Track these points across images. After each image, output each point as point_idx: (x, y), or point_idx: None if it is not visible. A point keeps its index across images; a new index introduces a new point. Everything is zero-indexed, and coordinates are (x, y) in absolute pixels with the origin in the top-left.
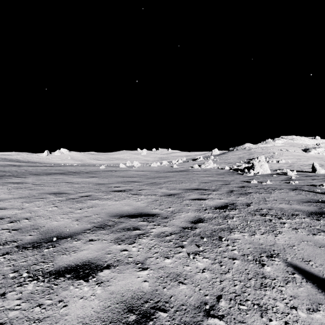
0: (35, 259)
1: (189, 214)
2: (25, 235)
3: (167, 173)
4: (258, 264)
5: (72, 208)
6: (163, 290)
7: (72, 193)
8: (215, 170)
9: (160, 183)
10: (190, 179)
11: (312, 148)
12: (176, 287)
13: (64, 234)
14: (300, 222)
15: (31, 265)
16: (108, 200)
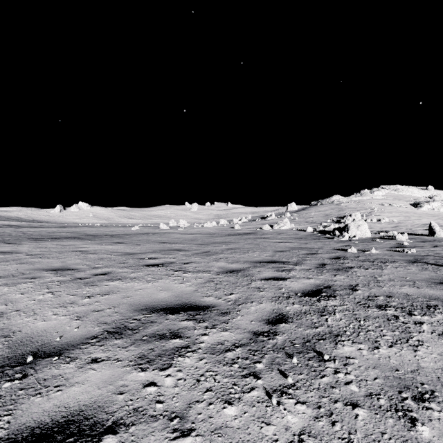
0: None
1: (262, 306)
2: None
3: (227, 237)
4: (403, 418)
5: (77, 295)
6: None
7: (83, 268)
8: (293, 232)
9: (217, 252)
10: (259, 245)
11: (424, 202)
12: None
13: (50, 347)
14: None
15: None
16: (135, 281)
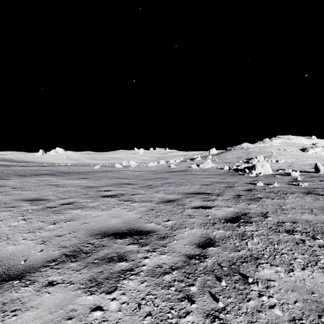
0: None
1: (193, 231)
2: None
3: (165, 173)
4: None
5: (45, 222)
6: None
7: (53, 199)
8: (214, 170)
9: (157, 186)
10: (189, 180)
11: (310, 148)
12: None
13: (15, 270)
14: None
15: None
16: (93, 210)
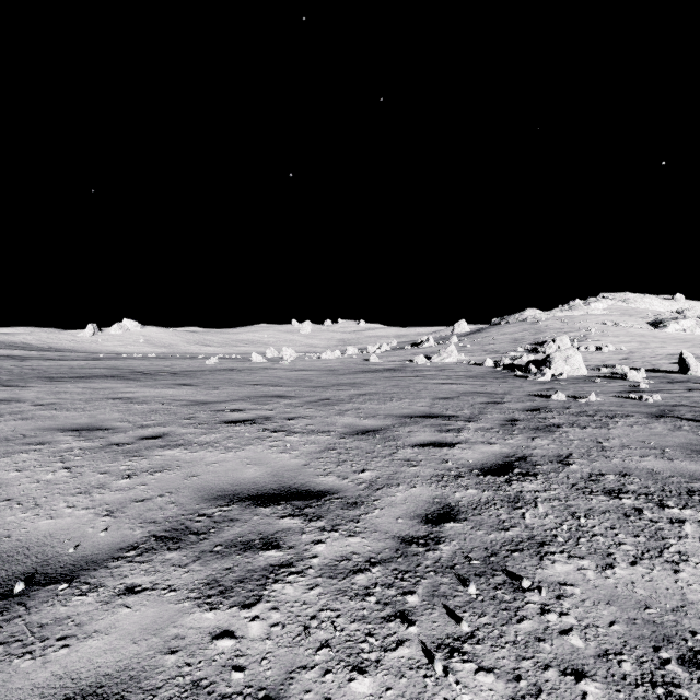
0: None
1: (415, 492)
2: None
3: (357, 375)
4: None
5: (109, 473)
6: None
7: (123, 428)
8: (462, 367)
9: (341, 400)
10: (409, 388)
11: (670, 320)
12: None
13: (57, 565)
14: None
15: None
16: (207, 449)
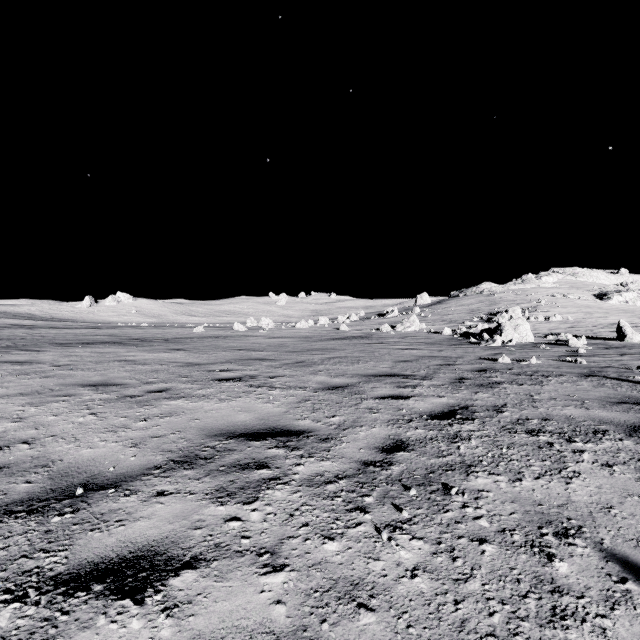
0: (28, 542)
1: (375, 431)
2: (16, 481)
3: (329, 342)
4: (539, 554)
5: (128, 417)
6: (321, 627)
7: (132, 384)
8: (423, 335)
9: (314, 363)
10: (374, 353)
11: (614, 292)
12: (353, 620)
13: (103, 478)
14: (614, 450)
15: (16, 558)
16: (205, 400)
